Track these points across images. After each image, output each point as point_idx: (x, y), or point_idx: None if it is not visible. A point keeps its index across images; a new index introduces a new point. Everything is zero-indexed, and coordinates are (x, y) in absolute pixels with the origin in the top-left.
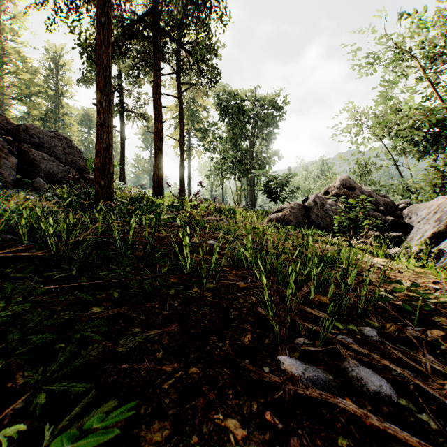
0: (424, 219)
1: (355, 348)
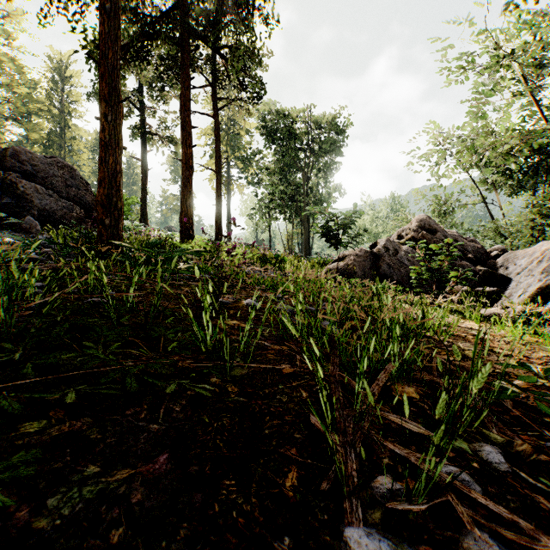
0: (525, 270)
1: (482, 501)
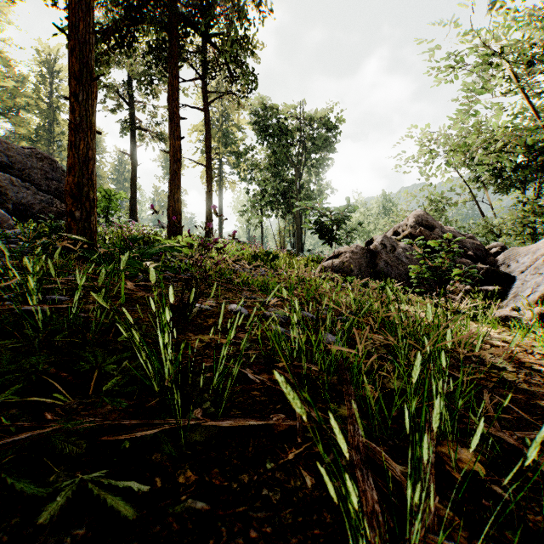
0: (530, 268)
1: None
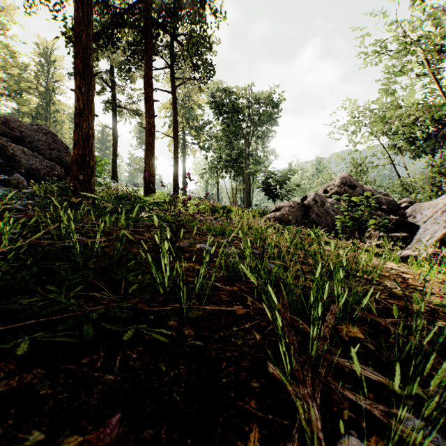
0: (431, 219)
1: None
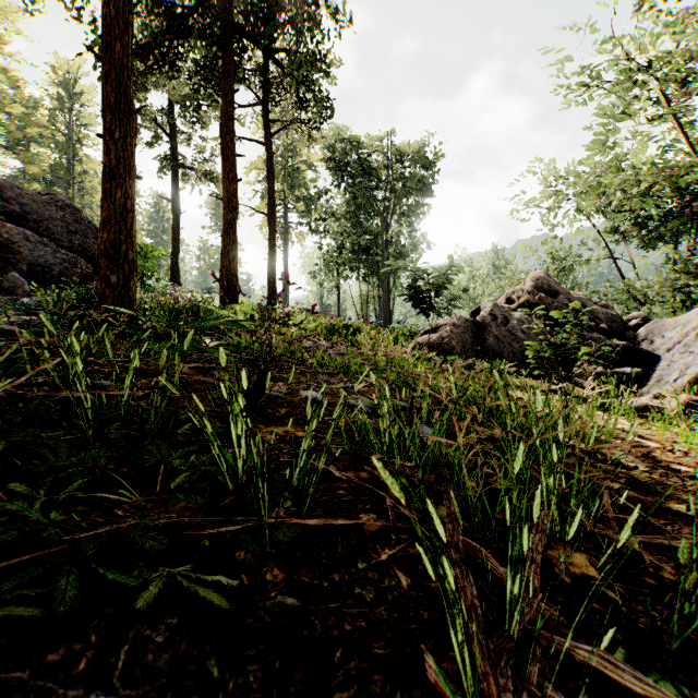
0: (678, 345)
1: None
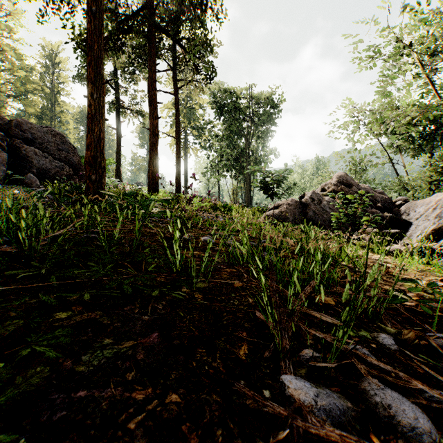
0: (422, 216)
1: (375, 363)
